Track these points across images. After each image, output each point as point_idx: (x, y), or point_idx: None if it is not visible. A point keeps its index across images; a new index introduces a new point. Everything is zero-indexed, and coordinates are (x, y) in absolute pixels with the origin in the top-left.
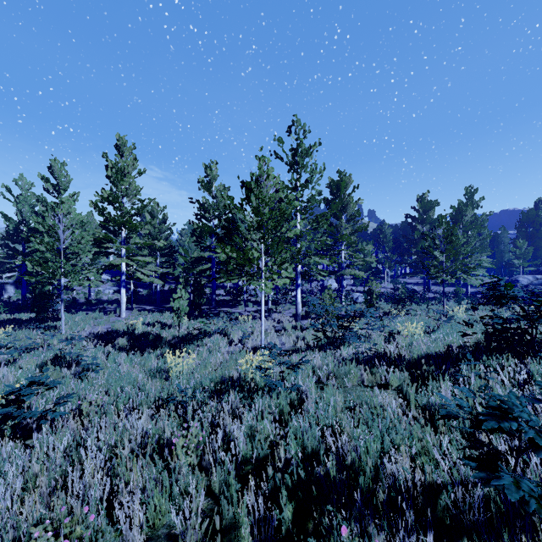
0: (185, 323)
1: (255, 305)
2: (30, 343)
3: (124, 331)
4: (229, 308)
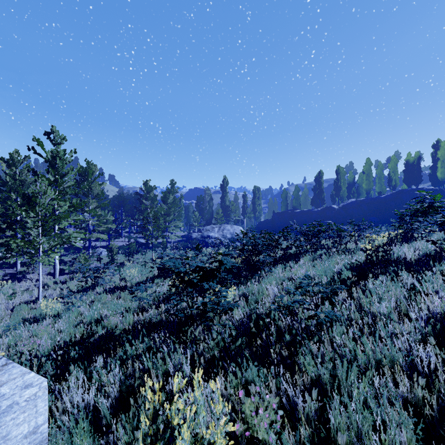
0: None
1: None
2: None
3: None
4: None
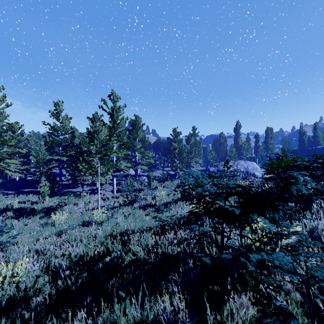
0: (47, 200)
1: (87, 186)
2: None
3: (3, 208)
4: (71, 189)
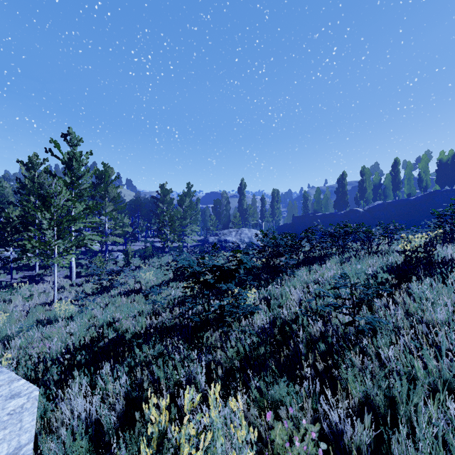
0: None
1: (17, 271)
2: None
3: None
4: None
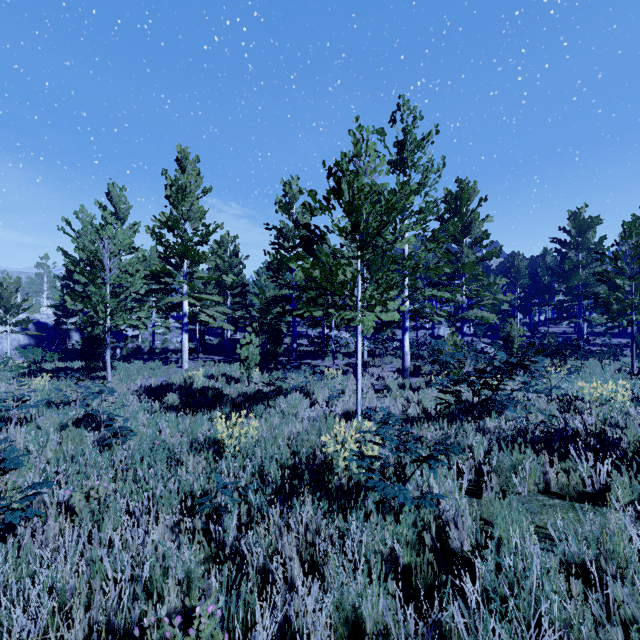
0: (255, 376)
1: (346, 357)
2: (58, 396)
3: (180, 385)
4: (312, 360)
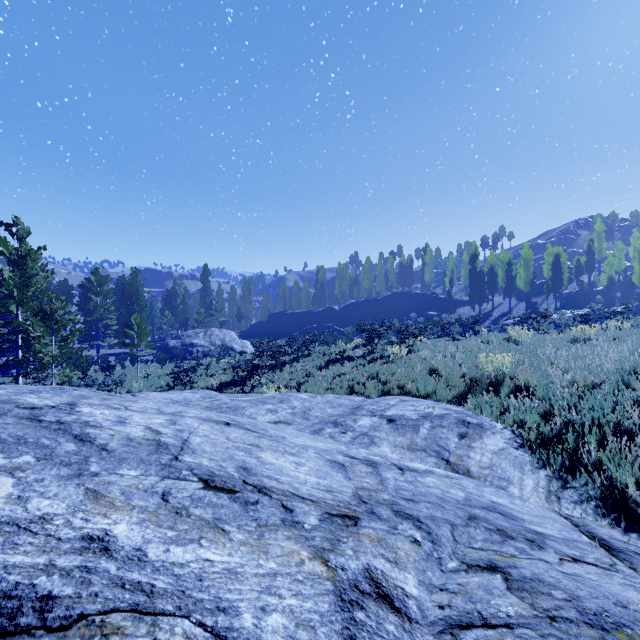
0: None
1: None
2: None
3: None
4: None
